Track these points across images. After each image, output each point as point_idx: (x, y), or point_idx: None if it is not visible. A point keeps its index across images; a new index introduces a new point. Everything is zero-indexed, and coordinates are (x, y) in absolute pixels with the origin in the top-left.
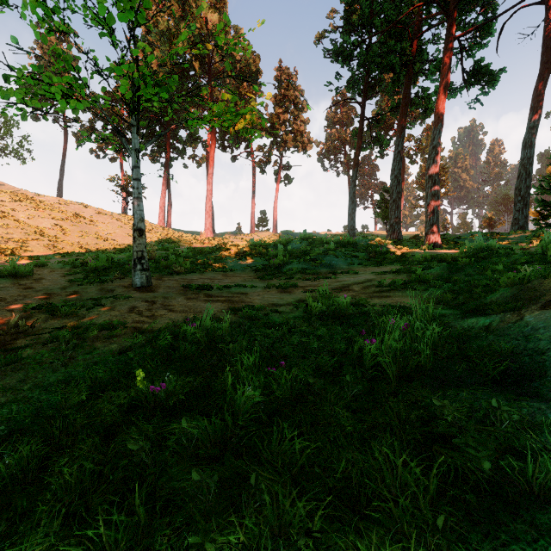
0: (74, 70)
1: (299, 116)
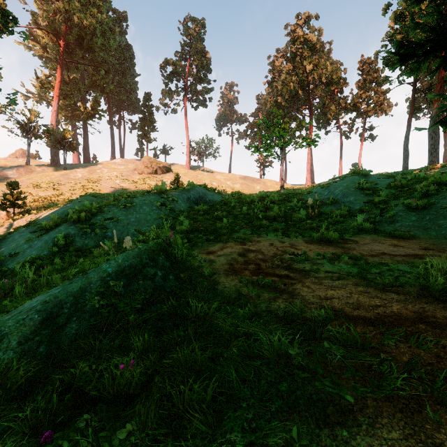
0: (271, 146)
1: (378, 90)
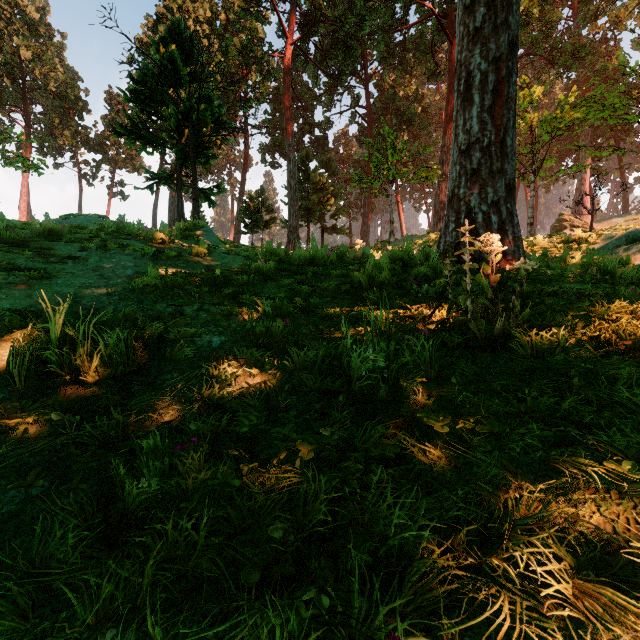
0: None
1: None
